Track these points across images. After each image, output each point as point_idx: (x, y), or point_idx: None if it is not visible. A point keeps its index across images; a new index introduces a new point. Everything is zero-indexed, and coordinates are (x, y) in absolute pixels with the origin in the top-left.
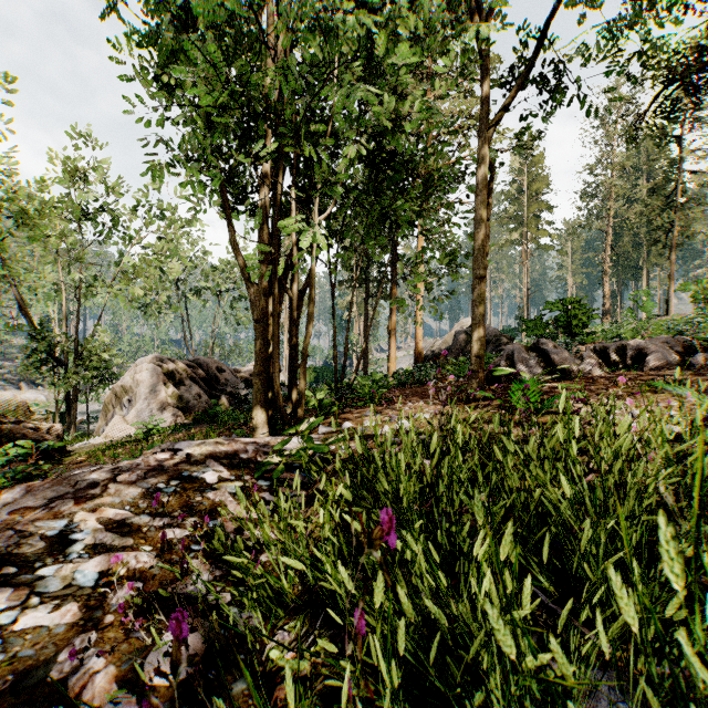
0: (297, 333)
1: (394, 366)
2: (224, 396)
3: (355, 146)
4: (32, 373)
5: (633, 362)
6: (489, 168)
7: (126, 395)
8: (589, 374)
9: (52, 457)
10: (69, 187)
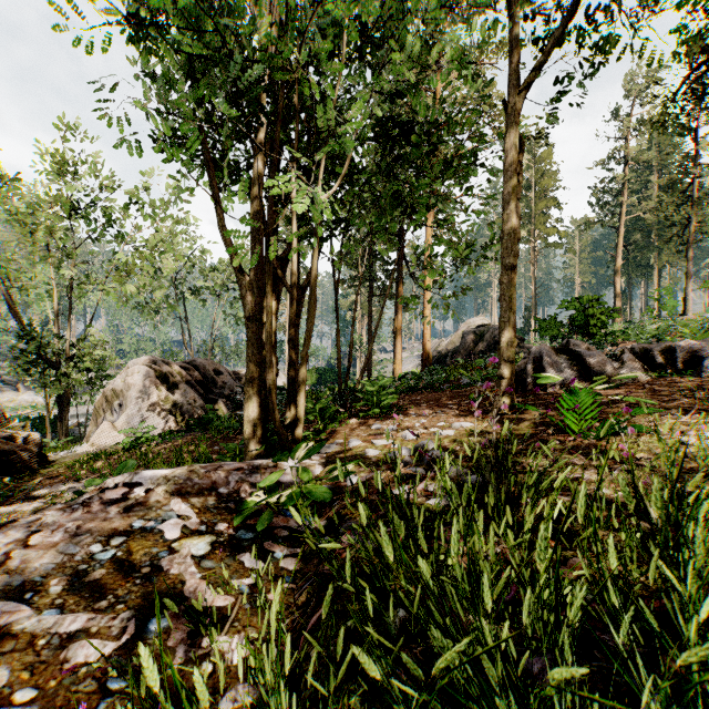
0: (297, 333)
1: (399, 368)
2: (221, 400)
3: (364, 107)
4: (21, 375)
5: (684, 366)
6: (518, 141)
7: (117, 399)
8: (632, 380)
9: (29, 469)
10: (58, 180)
